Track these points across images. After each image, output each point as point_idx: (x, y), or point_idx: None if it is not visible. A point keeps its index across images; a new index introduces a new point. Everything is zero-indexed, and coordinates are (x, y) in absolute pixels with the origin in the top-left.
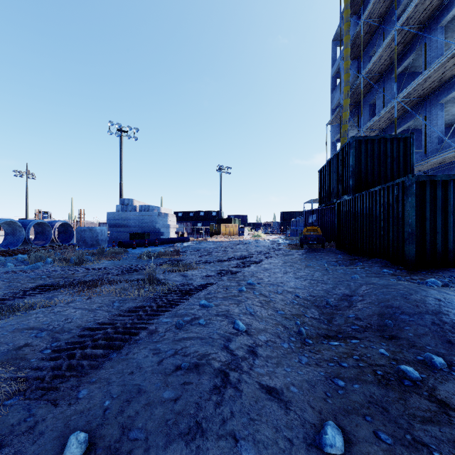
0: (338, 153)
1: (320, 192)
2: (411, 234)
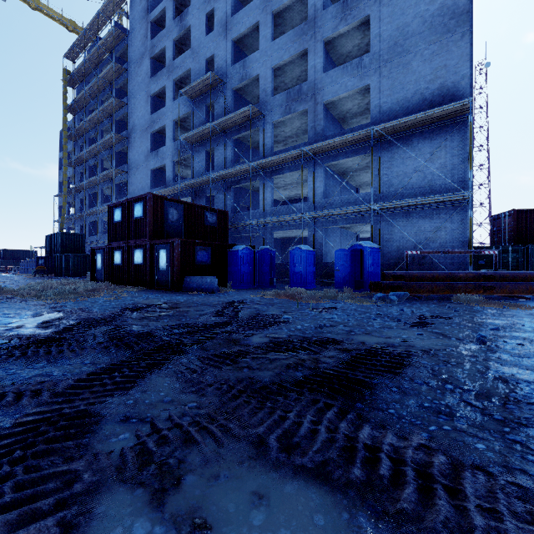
0: (55, 234)
1: (47, 248)
2: (72, 268)
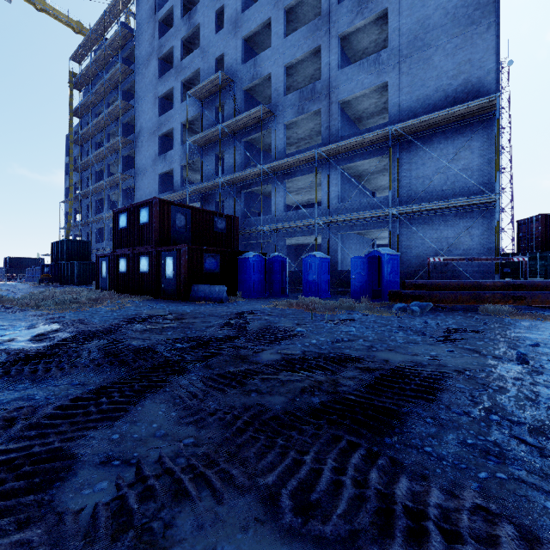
0: (61, 241)
1: (53, 255)
2: (77, 276)
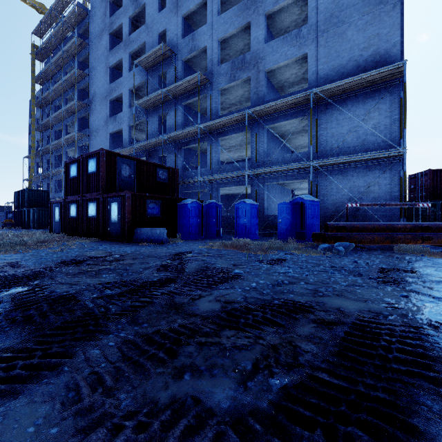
0: (22, 190)
1: (15, 203)
2: (36, 221)
